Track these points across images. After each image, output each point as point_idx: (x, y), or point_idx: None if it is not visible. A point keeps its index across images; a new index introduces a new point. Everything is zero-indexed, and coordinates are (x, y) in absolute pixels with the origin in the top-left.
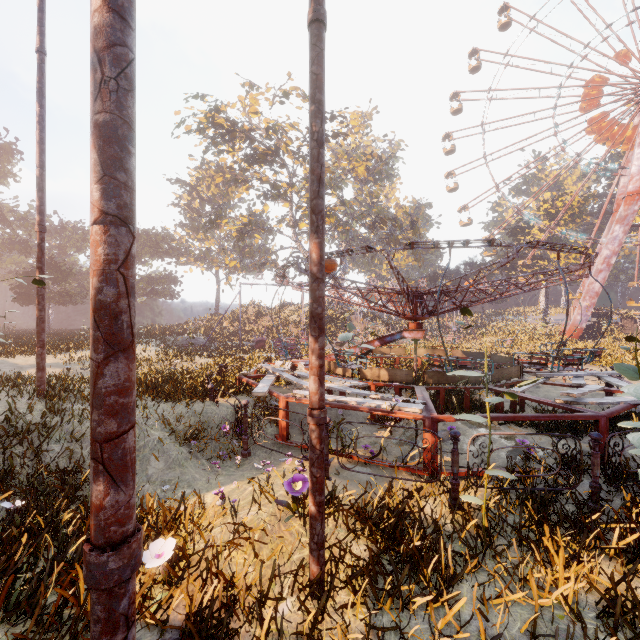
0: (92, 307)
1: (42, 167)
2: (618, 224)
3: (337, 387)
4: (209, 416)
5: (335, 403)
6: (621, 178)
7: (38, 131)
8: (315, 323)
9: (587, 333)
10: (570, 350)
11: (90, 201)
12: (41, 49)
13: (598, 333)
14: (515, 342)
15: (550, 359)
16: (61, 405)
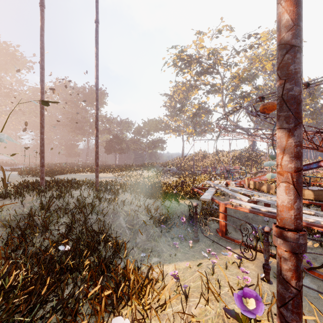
0: None
1: (97, 78)
2: None
3: (265, 200)
4: (173, 210)
5: (268, 213)
6: None
7: (95, 61)
8: (288, 110)
9: None
10: None
11: None
12: (96, 20)
13: None
14: None
15: None
16: (103, 195)
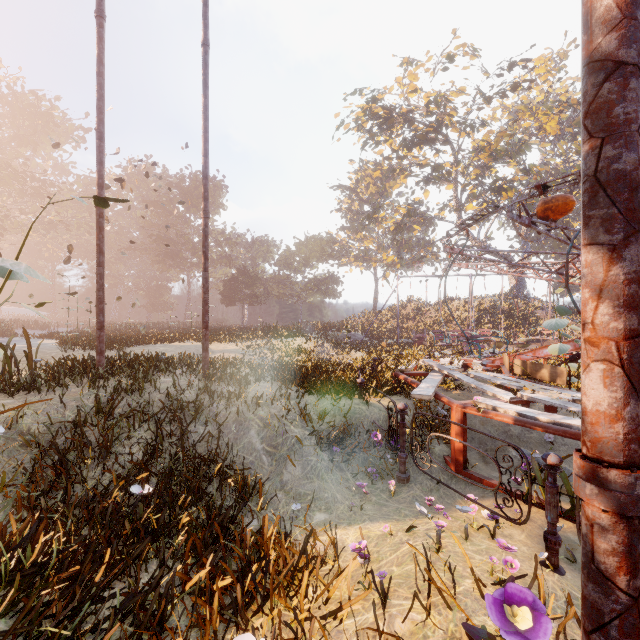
0: None
1: (206, 155)
2: None
3: (548, 399)
4: (357, 417)
5: (554, 427)
6: None
7: (203, 121)
8: (610, 204)
9: None
10: None
11: None
12: (205, 42)
13: None
14: None
15: None
16: (217, 386)
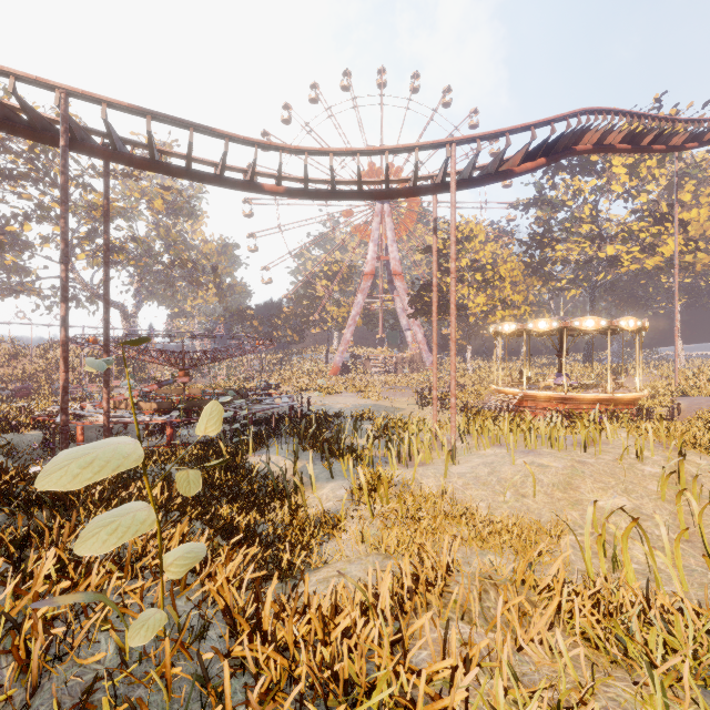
0: (62, 387)
1: None
2: (360, 293)
3: (120, 415)
4: (18, 441)
5: (118, 421)
6: (366, 259)
7: None
8: (106, 383)
9: (345, 370)
10: (317, 383)
11: (61, 369)
12: None
13: (351, 370)
14: (290, 379)
15: (298, 390)
16: None
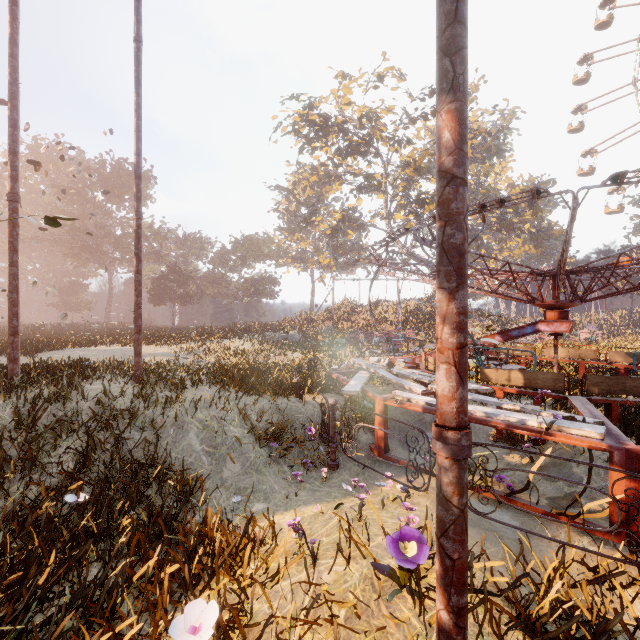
0: None
1: (138, 154)
2: None
3: None
4: (293, 414)
5: None
6: None
7: (135, 119)
8: (449, 264)
9: None
10: None
11: None
12: (137, 38)
13: None
14: None
15: None
16: (151, 391)
